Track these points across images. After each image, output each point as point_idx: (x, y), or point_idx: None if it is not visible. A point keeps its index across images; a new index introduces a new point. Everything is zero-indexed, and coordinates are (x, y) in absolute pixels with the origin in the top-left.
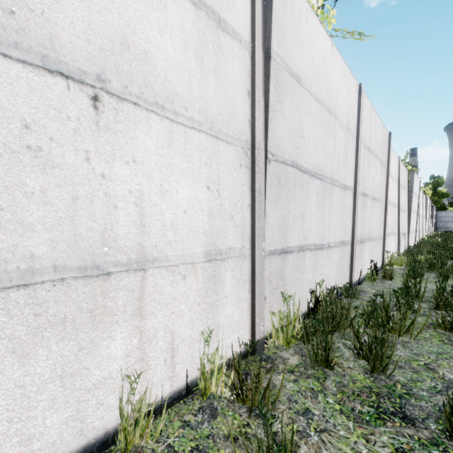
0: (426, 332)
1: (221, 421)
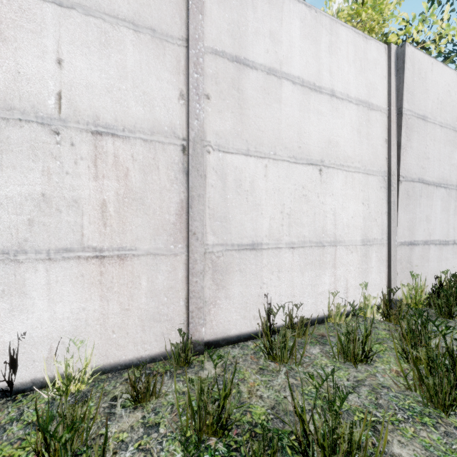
0: None
1: (378, 325)
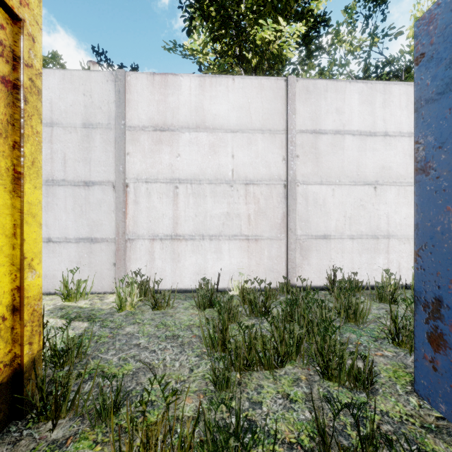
0: None
1: None
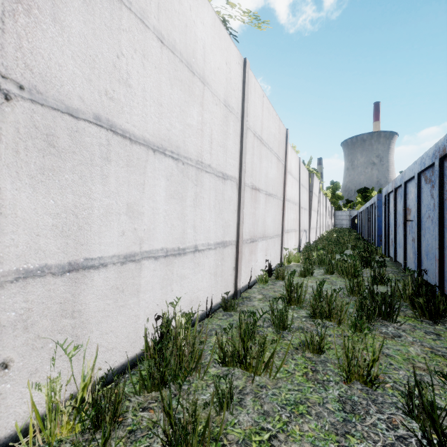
0: (292, 360)
1: None
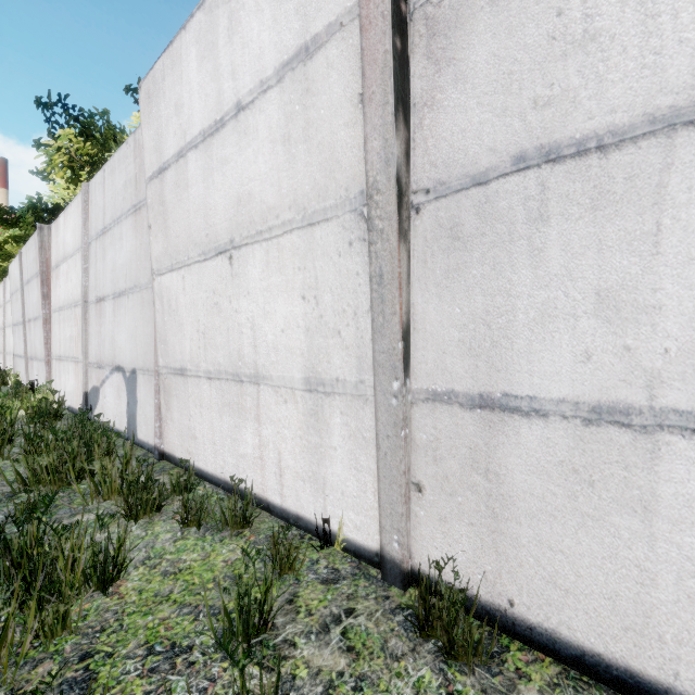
0: None
1: None
